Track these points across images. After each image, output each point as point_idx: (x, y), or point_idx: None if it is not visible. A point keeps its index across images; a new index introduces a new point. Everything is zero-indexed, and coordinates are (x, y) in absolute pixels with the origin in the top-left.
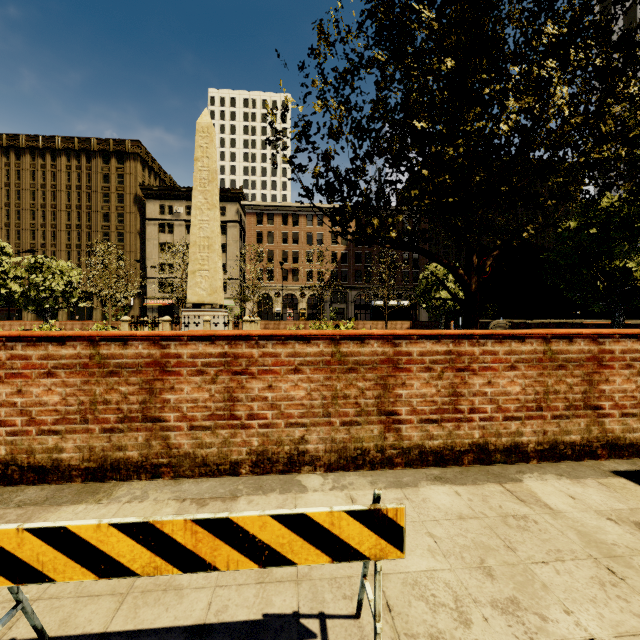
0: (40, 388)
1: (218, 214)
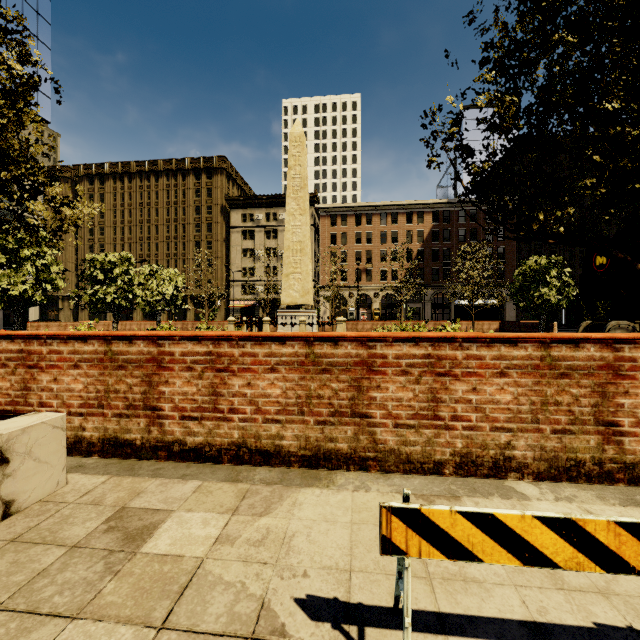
0: (265, 382)
1: (308, 219)
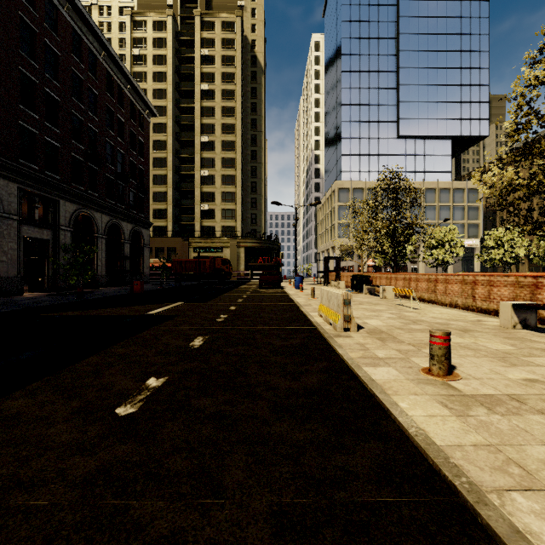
0: (423, 284)
1: None
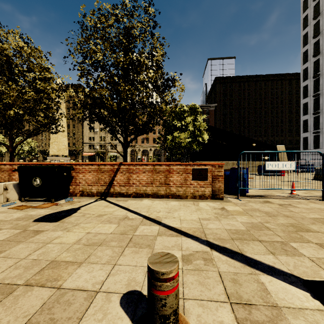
0: None
1: (64, 119)
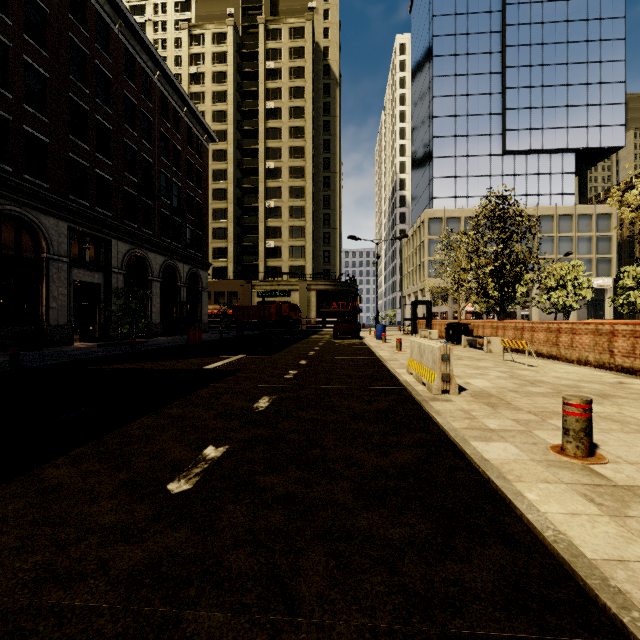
0: (540, 335)
1: None
